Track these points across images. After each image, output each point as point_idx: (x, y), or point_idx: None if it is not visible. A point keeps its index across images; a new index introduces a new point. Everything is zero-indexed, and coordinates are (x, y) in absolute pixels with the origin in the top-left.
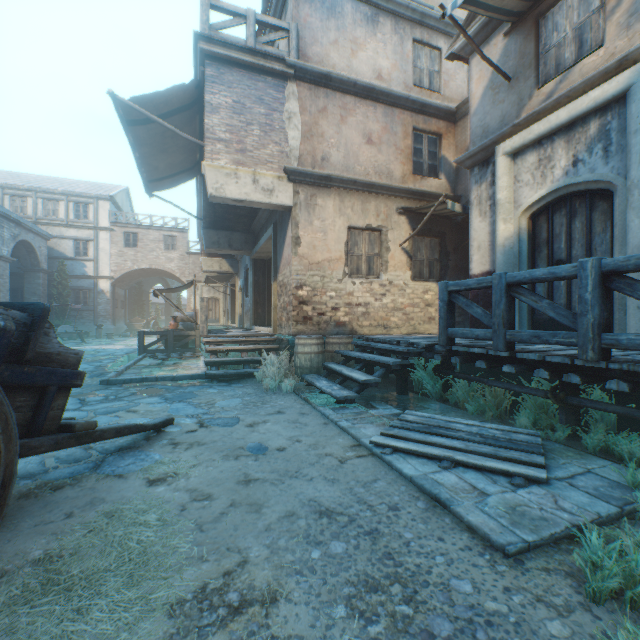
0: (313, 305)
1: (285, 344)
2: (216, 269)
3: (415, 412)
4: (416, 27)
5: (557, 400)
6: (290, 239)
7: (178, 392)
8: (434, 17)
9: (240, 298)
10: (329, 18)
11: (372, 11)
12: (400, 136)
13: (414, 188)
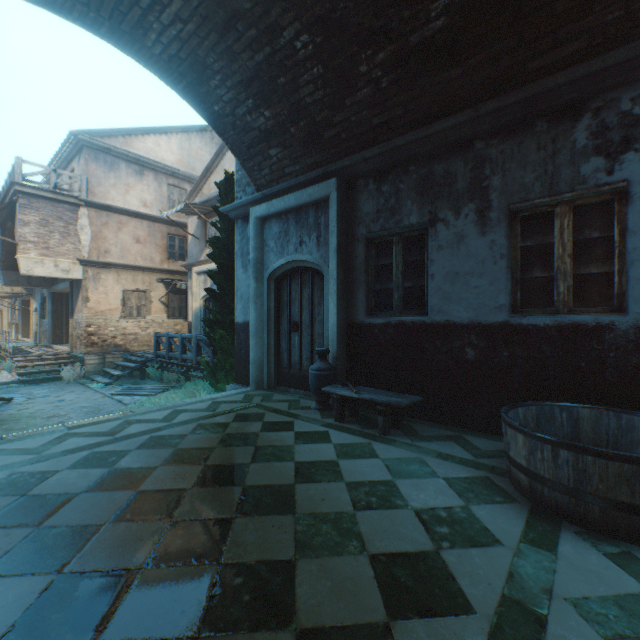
0: (99, 336)
1: (79, 359)
2: (8, 291)
3: (138, 385)
4: (171, 177)
5: (182, 375)
6: (83, 297)
7: (4, 390)
8: (181, 174)
9: (36, 317)
10: (111, 171)
11: (141, 168)
12: (160, 238)
13: (168, 269)
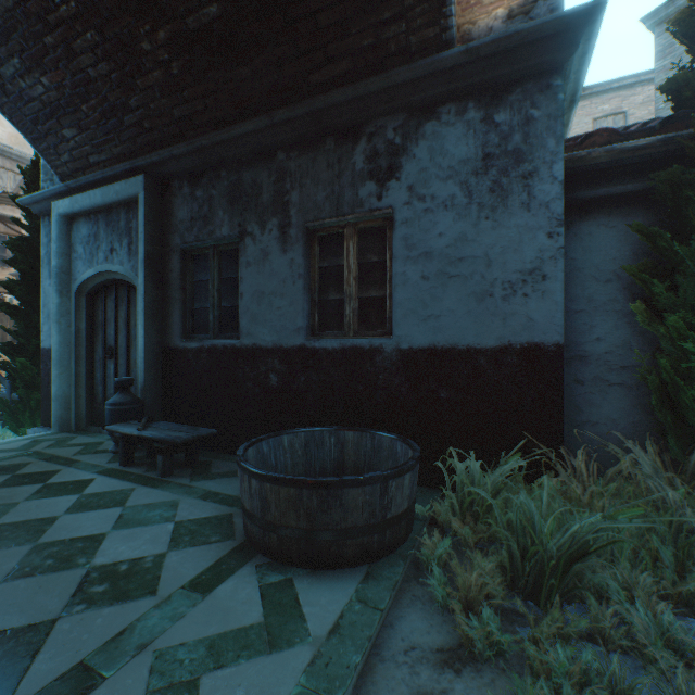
0: None
1: None
2: None
3: None
4: None
5: None
6: None
7: None
8: (16, 155)
9: None
10: None
11: None
12: None
13: None
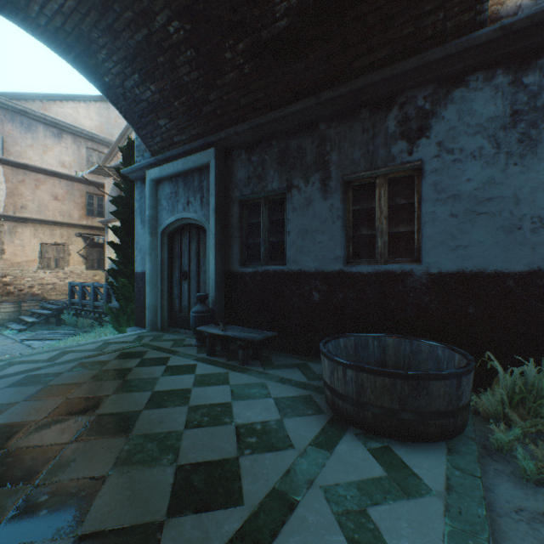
0: (15, 286)
1: None
2: None
3: (51, 330)
4: (89, 141)
5: (96, 320)
6: None
7: None
8: (100, 139)
9: None
10: (27, 132)
11: (59, 131)
12: (78, 196)
13: (86, 224)
